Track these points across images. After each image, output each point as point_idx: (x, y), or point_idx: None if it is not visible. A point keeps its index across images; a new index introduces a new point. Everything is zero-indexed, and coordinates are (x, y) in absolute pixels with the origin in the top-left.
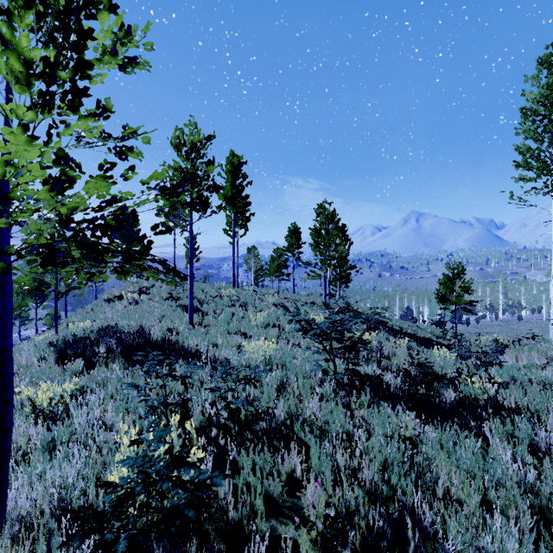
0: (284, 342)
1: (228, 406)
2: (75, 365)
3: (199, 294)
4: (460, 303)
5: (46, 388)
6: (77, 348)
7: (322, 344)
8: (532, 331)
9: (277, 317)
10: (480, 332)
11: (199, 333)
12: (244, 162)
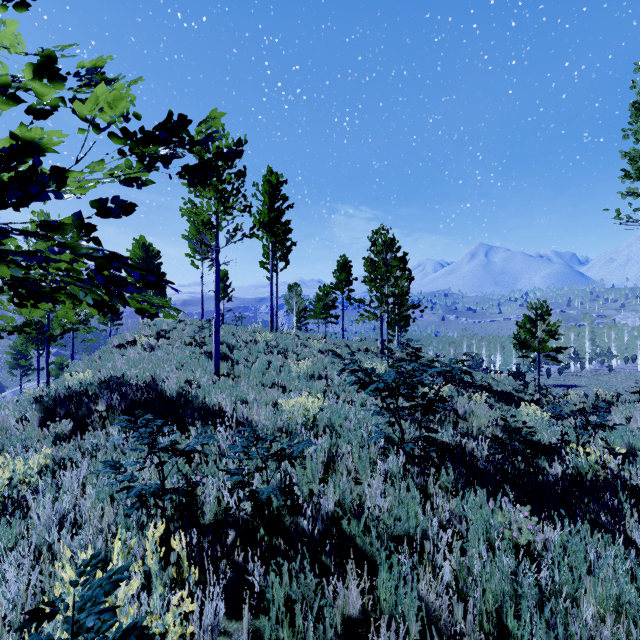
0: (333, 398)
1: (252, 496)
2: (61, 428)
3: (228, 338)
4: (544, 350)
5: (6, 463)
6: (70, 405)
7: (385, 402)
8: (626, 384)
9: (324, 367)
10: (564, 385)
11: (225, 387)
12: (285, 181)
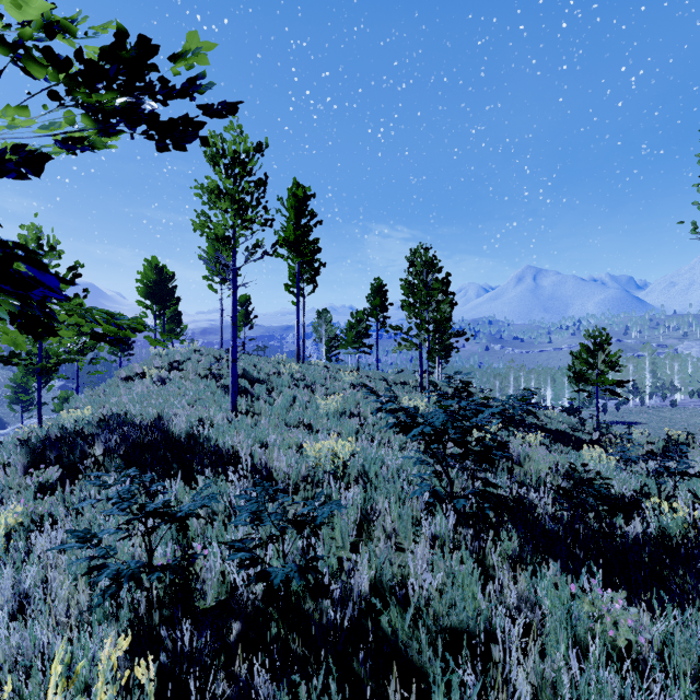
0: (367, 439)
1: (263, 577)
2: (46, 476)
3: (249, 370)
4: (604, 384)
5: None
6: (62, 448)
7: (431, 448)
8: (691, 421)
9: (356, 402)
10: (622, 421)
11: (242, 426)
12: (312, 195)
